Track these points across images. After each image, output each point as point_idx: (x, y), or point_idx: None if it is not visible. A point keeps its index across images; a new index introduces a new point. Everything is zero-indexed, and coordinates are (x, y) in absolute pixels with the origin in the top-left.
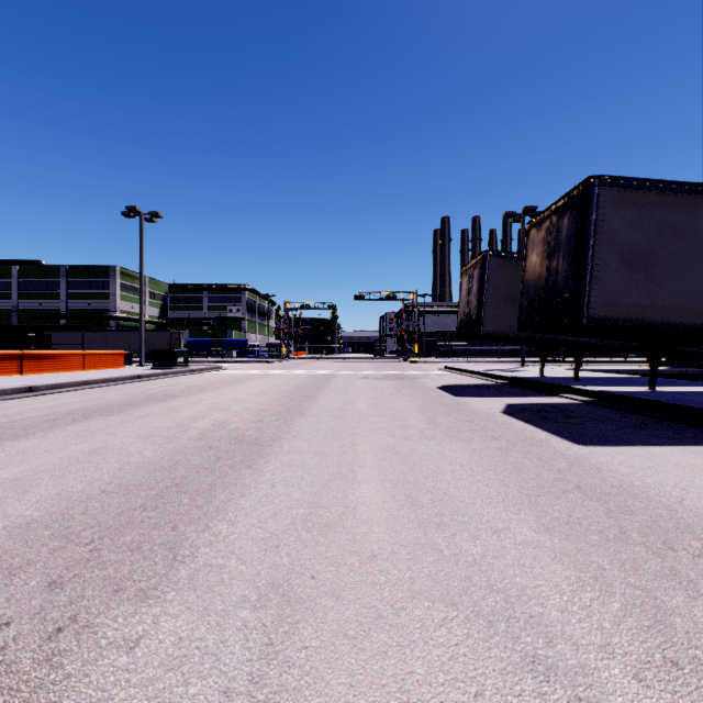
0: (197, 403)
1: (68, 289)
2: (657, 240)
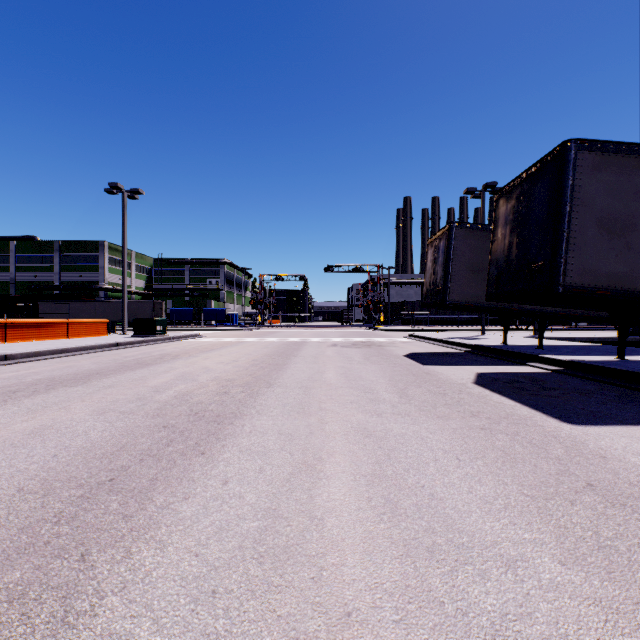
0: (166, 372)
1: (61, 263)
2: (636, 205)
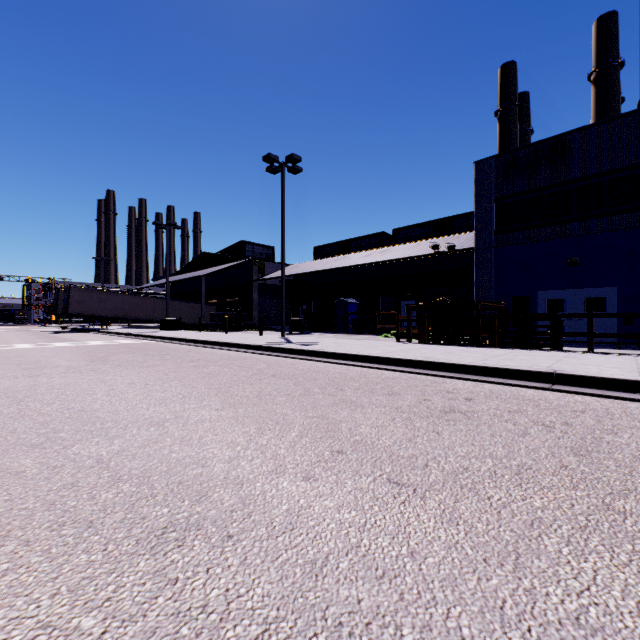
0: None
1: None
2: (85, 298)
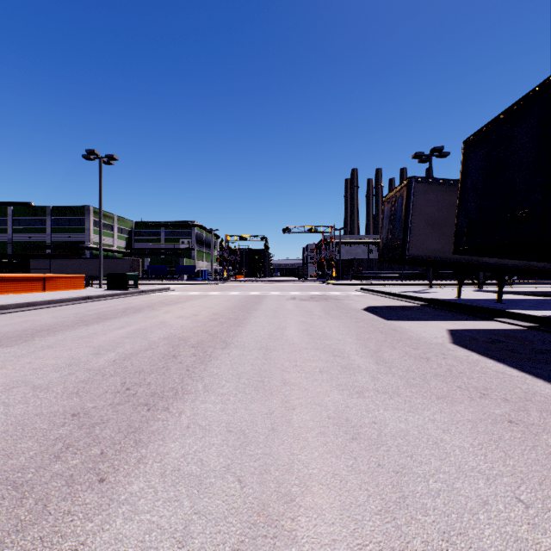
0: (119, 328)
1: (52, 225)
2: None
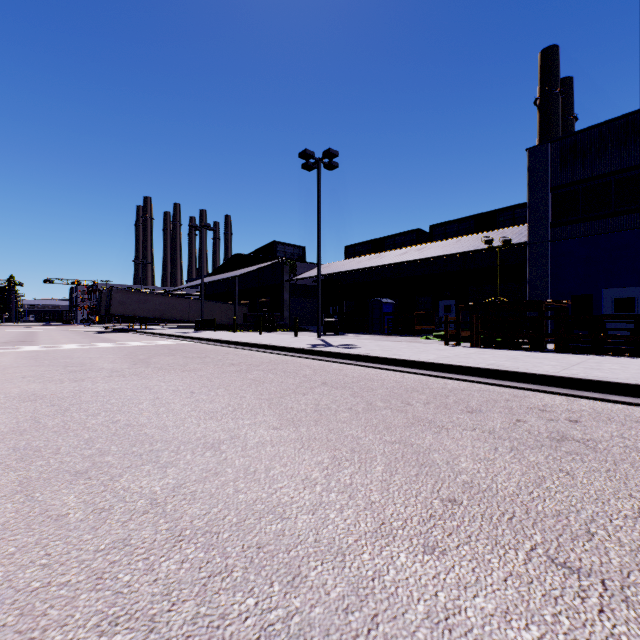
0: None
1: None
2: (126, 299)
